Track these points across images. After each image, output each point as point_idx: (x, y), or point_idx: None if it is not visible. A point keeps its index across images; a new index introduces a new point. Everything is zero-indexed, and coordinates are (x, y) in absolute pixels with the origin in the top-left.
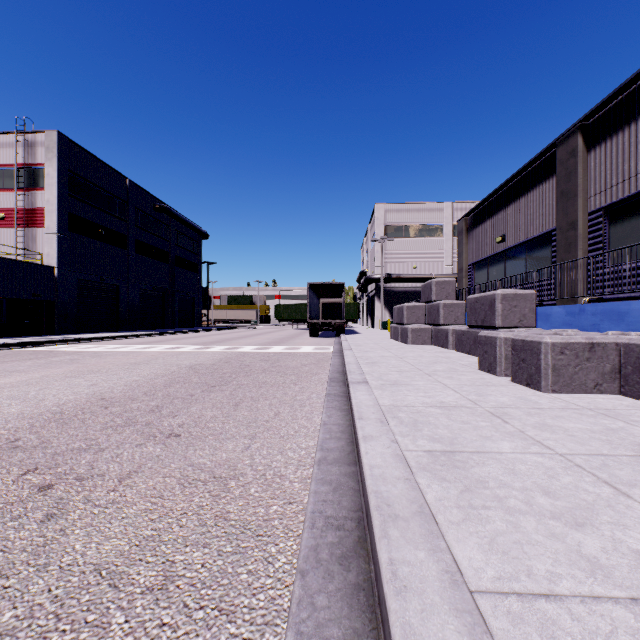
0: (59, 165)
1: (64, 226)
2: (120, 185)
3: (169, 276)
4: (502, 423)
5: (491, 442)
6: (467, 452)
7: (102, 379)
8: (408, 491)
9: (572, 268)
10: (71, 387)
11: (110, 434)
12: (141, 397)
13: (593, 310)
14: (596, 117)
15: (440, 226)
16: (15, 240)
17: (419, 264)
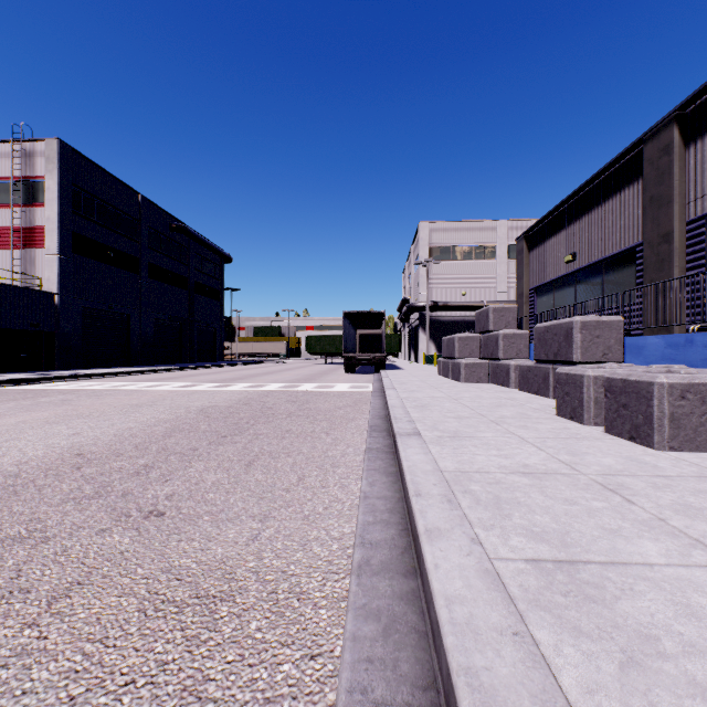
0: (61, 178)
1: (67, 247)
2: (131, 201)
3: (187, 304)
4: (625, 503)
5: (625, 541)
6: (595, 563)
7: (89, 426)
8: (526, 669)
9: (665, 290)
10: (46, 437)
11: (68, 511)
12: (129, 452)
13: (706, 341)
14: (697, 104)
15: (493, 247)
16: (11, 263)
17: (469, 290)
